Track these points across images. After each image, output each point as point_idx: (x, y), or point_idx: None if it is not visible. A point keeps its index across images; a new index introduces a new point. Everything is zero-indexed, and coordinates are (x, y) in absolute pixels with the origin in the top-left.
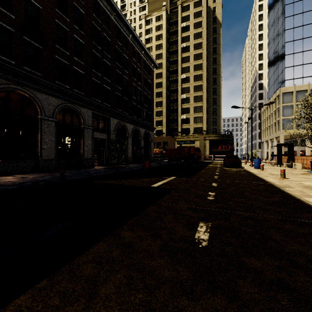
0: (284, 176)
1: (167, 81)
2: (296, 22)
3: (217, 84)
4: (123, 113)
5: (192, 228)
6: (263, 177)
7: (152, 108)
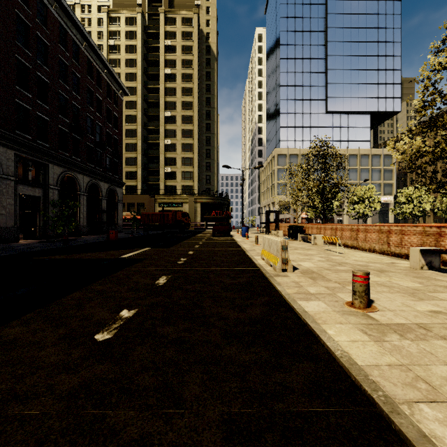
0: (257, 242)
1: (145, 115)
2: (289, 80)
3: (211, 132)
4: (72, 159)
5: (155, 279)
6: (241, 244)
7: (120, 154)
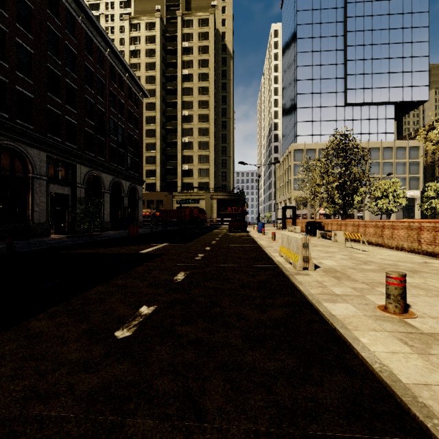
0: (275, 239)
1: (163, 116)
2: (306, 74)
3: (227, 129)
4: (97, 159)
5: (174, 275)
6: (258, 241)
7: (140, 153)
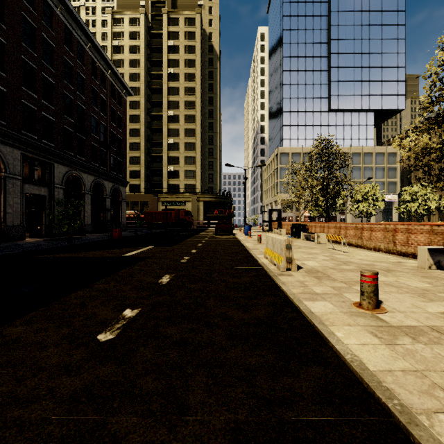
0: (260, 241)
1: (148, 115)
2: (292, 79)
3: (214, 131)
4: (77, 158)
5: (158, 278)
6: (244, 243)
7: (124, 153)
